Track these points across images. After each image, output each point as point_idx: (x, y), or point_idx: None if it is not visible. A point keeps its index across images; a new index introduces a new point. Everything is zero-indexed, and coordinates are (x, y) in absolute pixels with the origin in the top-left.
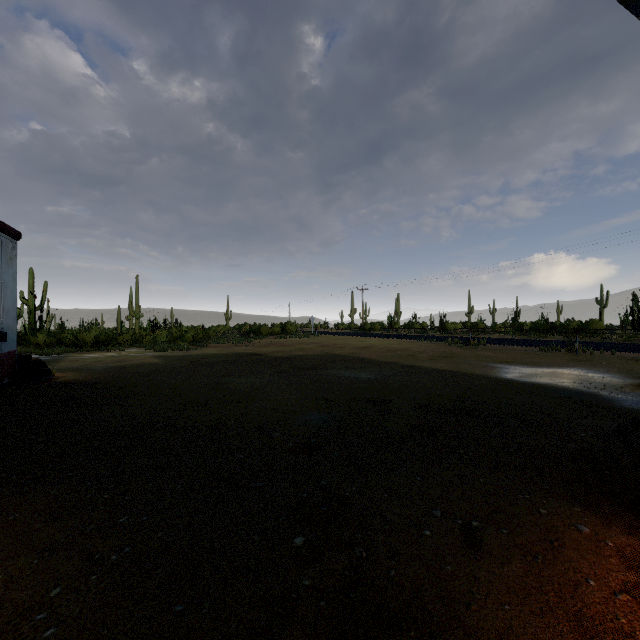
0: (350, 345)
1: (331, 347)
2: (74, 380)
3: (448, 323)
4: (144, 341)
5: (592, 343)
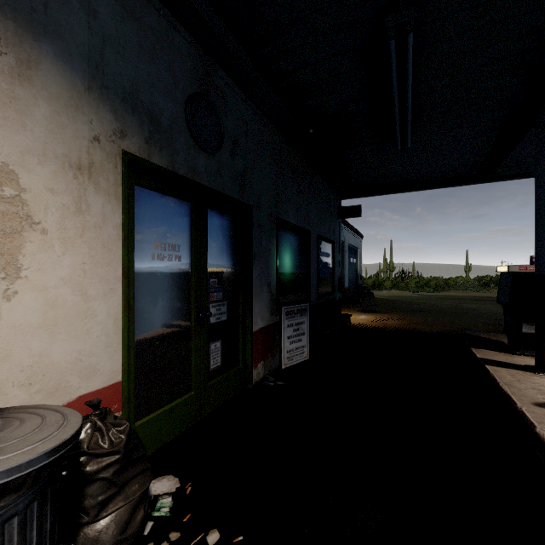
0: None
1: None
2: (383, 298)
3: None
4: (400, 286)
5: None
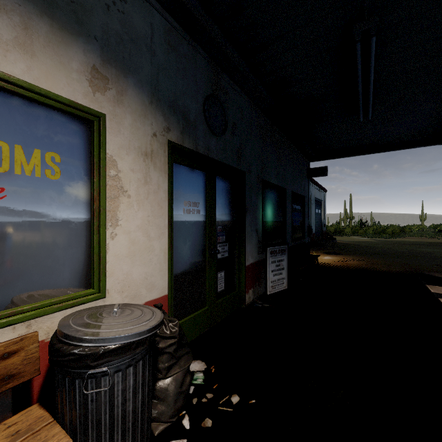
0: None
1: None
2: (344, 243)
3: None
4: (358, 232)
5: None
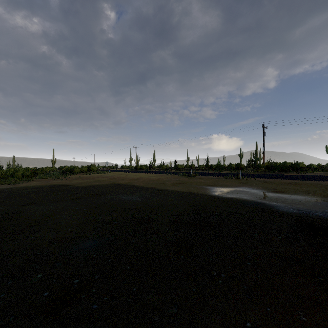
0: (128, 177)
1: (117, 179)
2: None
3: (179, 165)
4: None
5: (242, 174)
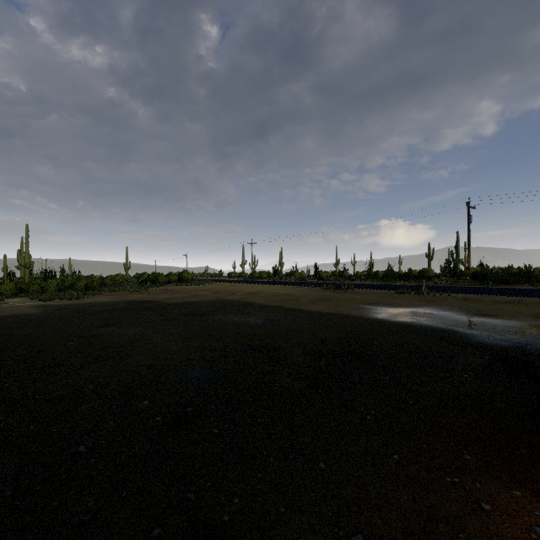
0: (241, 291)
1: (223, 293)
2: None
3: (321, 272)
4: (30, 290)
5: (429, 287)
